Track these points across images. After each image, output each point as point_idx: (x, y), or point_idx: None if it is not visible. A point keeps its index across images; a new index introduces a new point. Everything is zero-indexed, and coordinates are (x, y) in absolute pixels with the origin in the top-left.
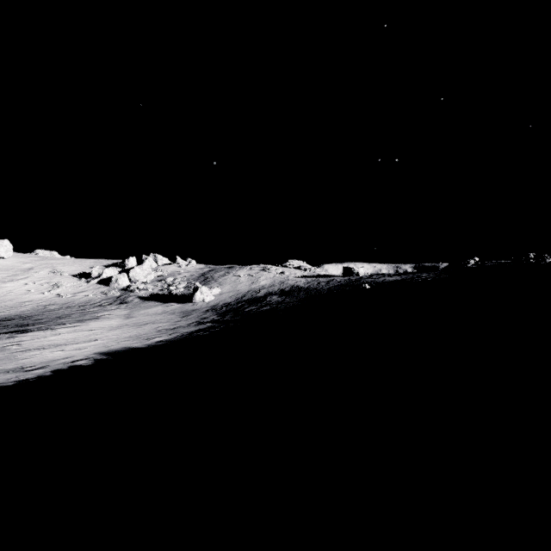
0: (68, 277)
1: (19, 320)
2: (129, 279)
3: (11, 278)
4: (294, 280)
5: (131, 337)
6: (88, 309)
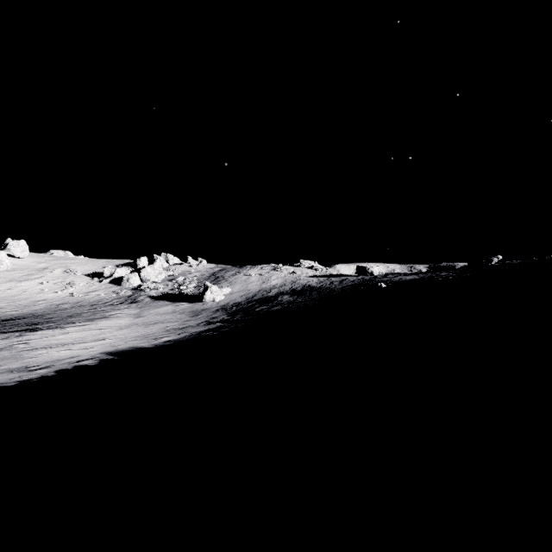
0: (81, 277)
1: (31, 319)
2: (140, 278)
3: (26, 277)
4: (306, 279)
5: (139, 337)
6: (99, 308)
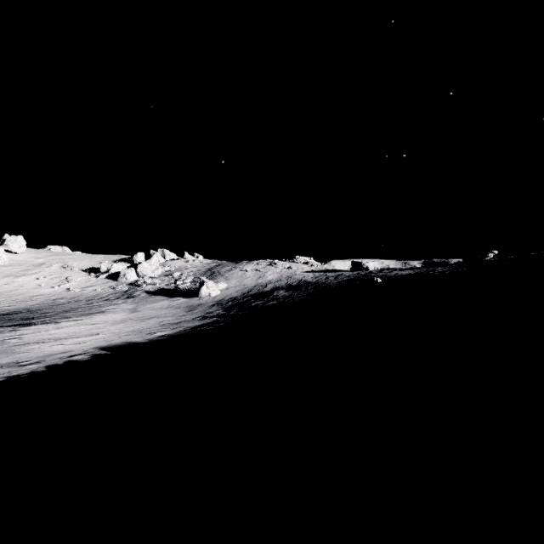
0: (78, 272)
1: (26, 314)
2: (137, 274)
3: (23, 273)
4: (302, 274)
5: (133, 332)
6: (95, 303)
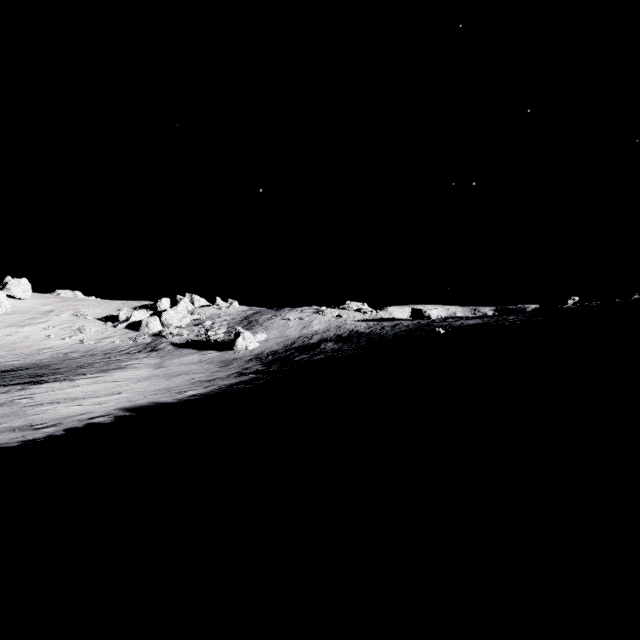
0: (92, 321)
1: (34, 370)
2: (161, 323)
3: (29, 322)
4: (353, 324)
5: (160, 391)
6: (113, 357)
